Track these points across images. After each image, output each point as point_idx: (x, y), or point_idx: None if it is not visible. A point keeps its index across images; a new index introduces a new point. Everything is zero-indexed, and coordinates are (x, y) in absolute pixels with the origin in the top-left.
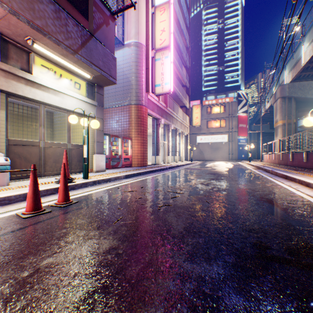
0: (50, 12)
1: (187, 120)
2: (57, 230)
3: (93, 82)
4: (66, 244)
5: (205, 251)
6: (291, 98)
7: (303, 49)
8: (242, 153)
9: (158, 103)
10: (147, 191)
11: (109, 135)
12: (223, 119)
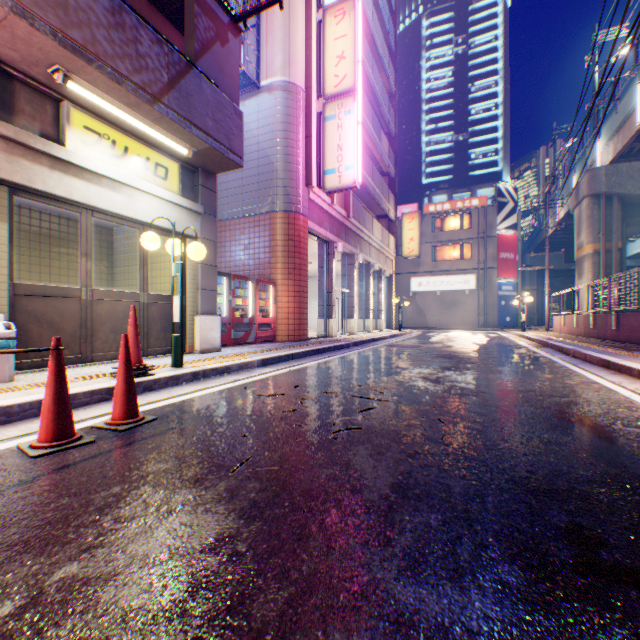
0: (101, 13)
1: (390, 244)
2: (101, 488)
3: (195, 164)
4: (117, 525)
5: (446, 549)
6: (612, 196)
7: None
8: (507, 313)
9: (331, 209)
10: (308, 396)
11: (229, 275)
12: (466, 243)
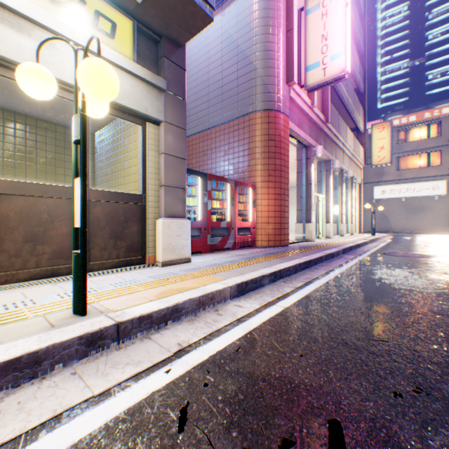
0: None
1: (359, 153)
2: None
3: (154, 26)
4: None
5: None
6: None
7: None
8: None
9: (310, 112)
10: None
11: (204, 174)
12: (434, 150)
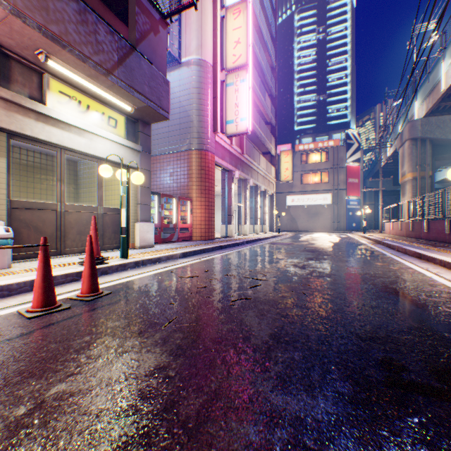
0: (72, 13)
1: (272, 172)
2: (77, 338)
3: (136, 117)
4: (89, 360)
5: (304, 373)
6: (425, 139)
7: (444, 67)
8: (353, 220)
9: (231, 148)
10: (215, 277)
11: (159, 194)
12: (324, 171)
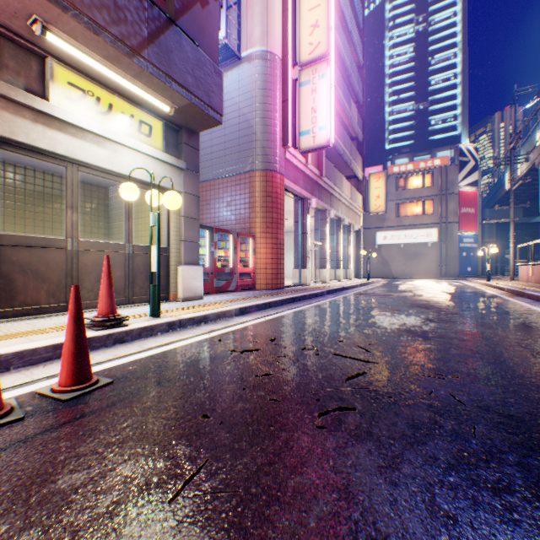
0: None
1: (358, 201)
2: None
3: (178, 122)
4: None
5: None
6: None
7: None
8: (468, 263)
9: (305, 168)
10: (285, 353)
11: (211, 228)
12: (428, 199)
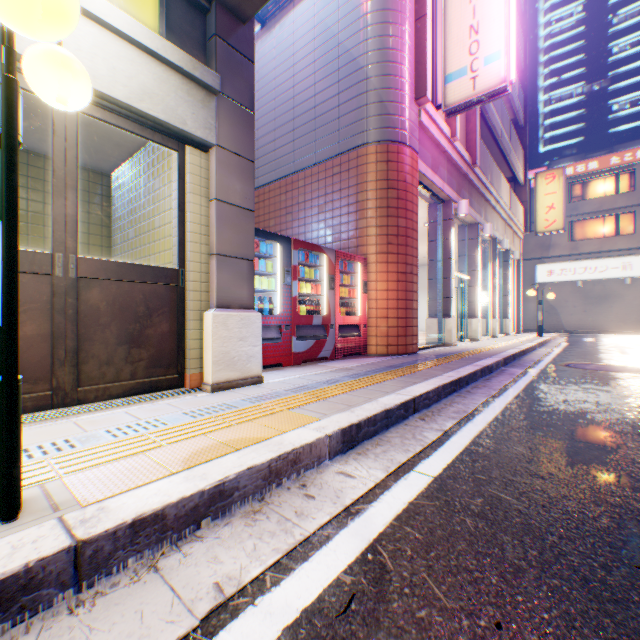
0: None
1: (518, 215)
2: None
3: None
4: None
5: None
6: None
7: None
8: None
9: (450, 148)
10: None
11: (286, 239)
12: (625, 212)
